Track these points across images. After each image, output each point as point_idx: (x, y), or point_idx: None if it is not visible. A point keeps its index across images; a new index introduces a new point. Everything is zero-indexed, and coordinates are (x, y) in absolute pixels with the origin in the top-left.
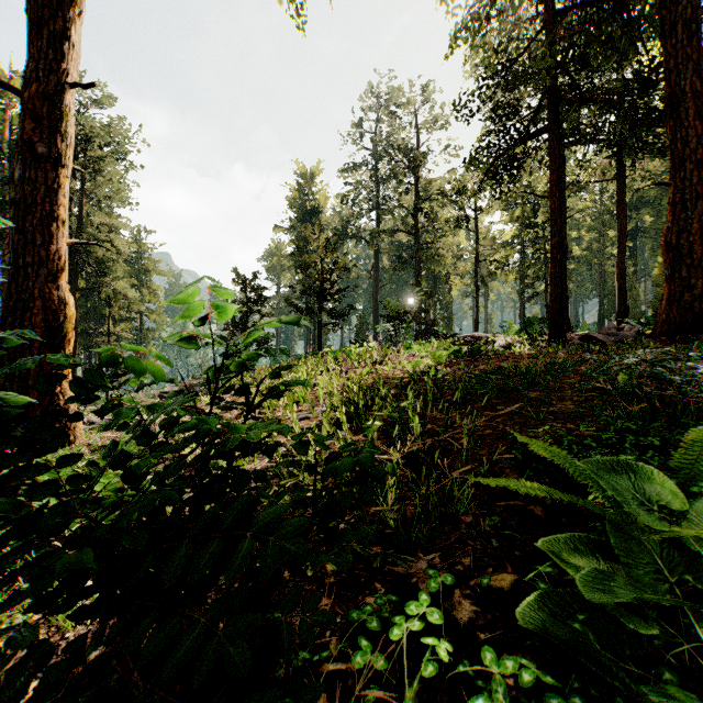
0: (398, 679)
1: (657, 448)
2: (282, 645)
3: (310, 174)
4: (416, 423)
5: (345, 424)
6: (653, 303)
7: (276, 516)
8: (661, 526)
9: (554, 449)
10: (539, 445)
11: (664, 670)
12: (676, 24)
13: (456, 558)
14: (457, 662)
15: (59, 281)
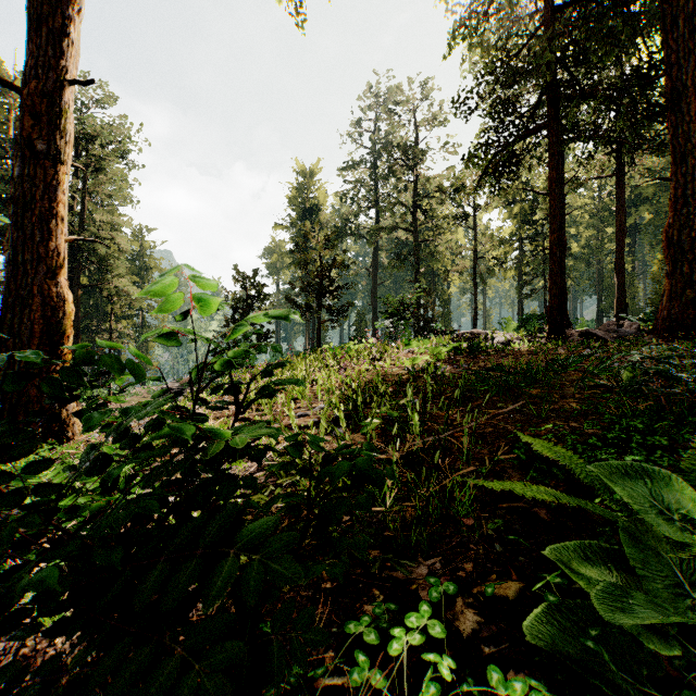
0: (397, 695)
1: (664, 448)
2: (272, 667)
3: (309, 172)
4: (416, 421)
5: (343, 422)
6: (651, 300)
7: (263, 531)
8: (684, 538)
9: (558, 449)
10: (543, 445)
11: (687, 695)
12: (677, 18)
13: (458, 563)
14: (460, 679)
15: (58, 278)
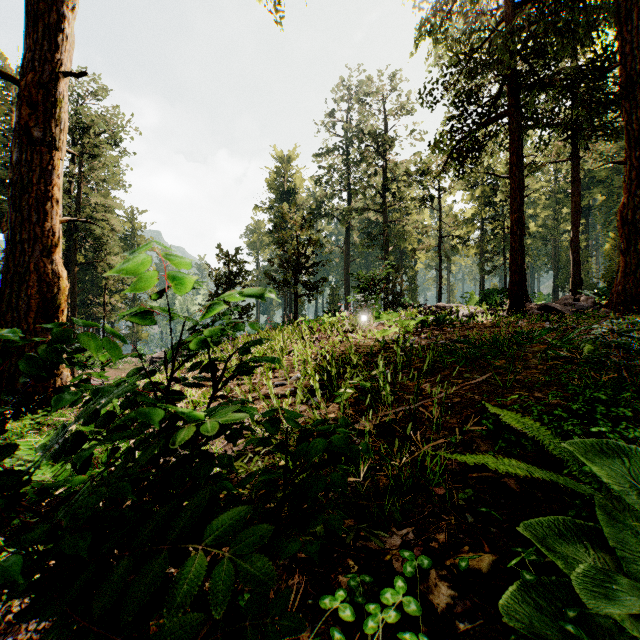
0: None
1: (627, 419)
2: None
3: (287, 158)
4: (387, 392)
5: (318, 391)
6: (604, 275)
7: (234, 523)
8: None
9: (526, 421)
10: (511, 416)
11: None
12: (631, 12)
13: (430, 534)
14: None
15: (53, 256)
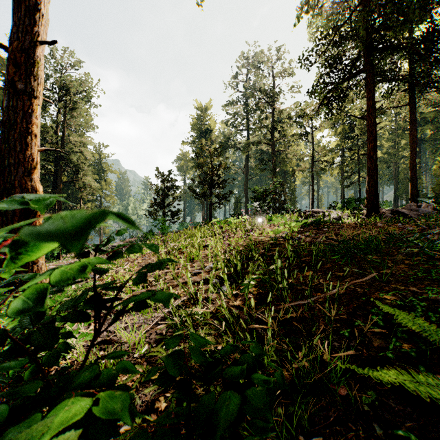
0: None
1: None
2: None
3: (204, 108)
4: (284, 286)
5: (226, 282)
6: (433, 188)
7: None
8: None
9: (421, 323)
10: (405, 317)
11: None
12: None
13: None
14: None
15: (32, 175)
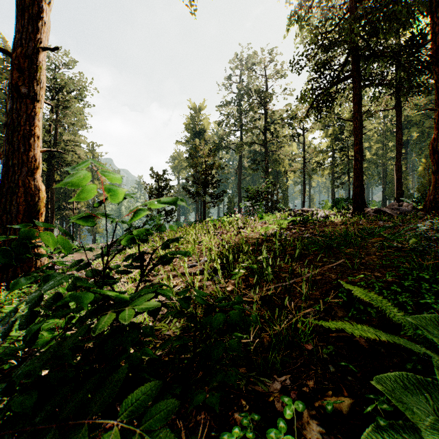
0: None
1: None
2: None
3: (198, 108)
4: (269, 272)
5: (219, 271)
6: (418, 188)
7: (146, 397)
8: None
9: (372, 295)
10: (361, 291)
11: None
12: None
13: (302, 381)
14: None
15: (35, 175)
